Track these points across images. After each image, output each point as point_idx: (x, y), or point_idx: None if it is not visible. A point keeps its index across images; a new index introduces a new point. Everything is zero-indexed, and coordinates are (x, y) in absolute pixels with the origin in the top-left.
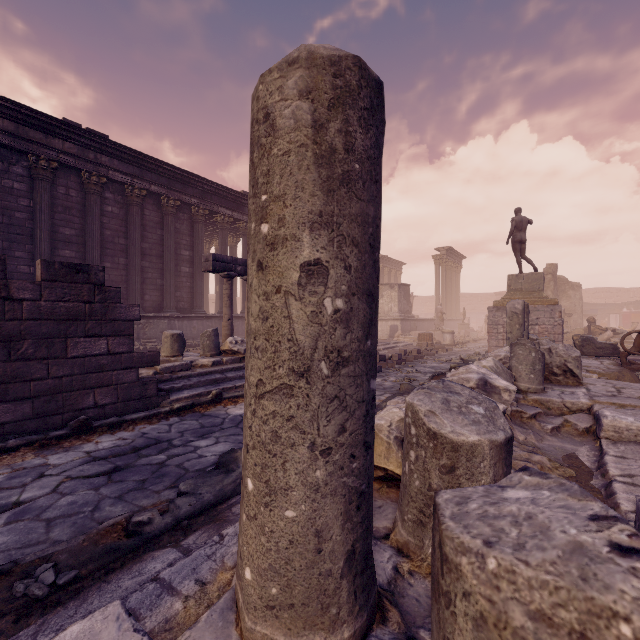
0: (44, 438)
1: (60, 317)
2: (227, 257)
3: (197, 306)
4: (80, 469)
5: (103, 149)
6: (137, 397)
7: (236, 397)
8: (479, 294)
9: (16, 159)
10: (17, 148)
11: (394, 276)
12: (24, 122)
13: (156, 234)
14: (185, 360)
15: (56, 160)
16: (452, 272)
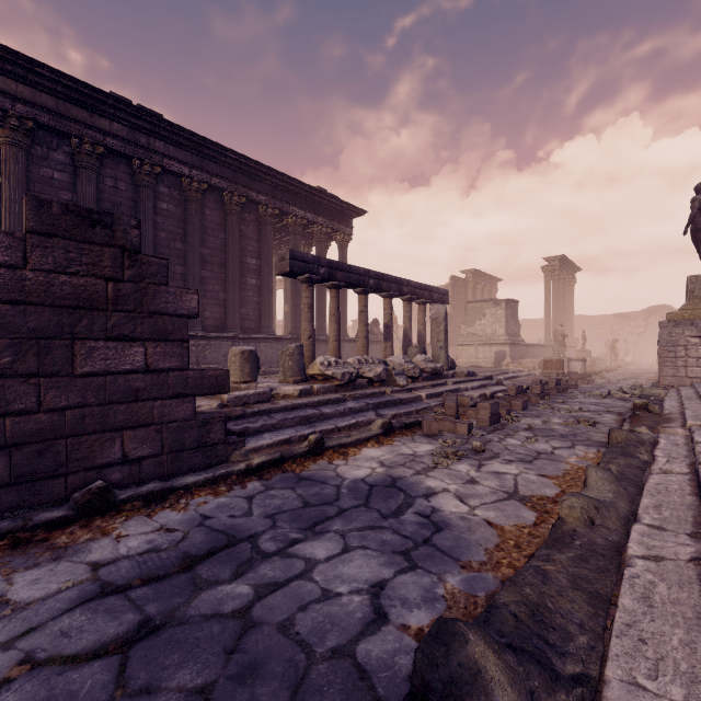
0: (21, 527)
1: (61, 301)
2: (307, 255)
3: (265, 326)
4: (63, 627)
5: (157, 132)
6: (193, 445)
7: (343, 446)
8: (592, 316)
9: (57, 143)
10: (57, 129)
11: (488, 295)
12: (65, 97)
13: (218, 238)
14: (261, 387)
15: (102, 144)
16: (564, 288)
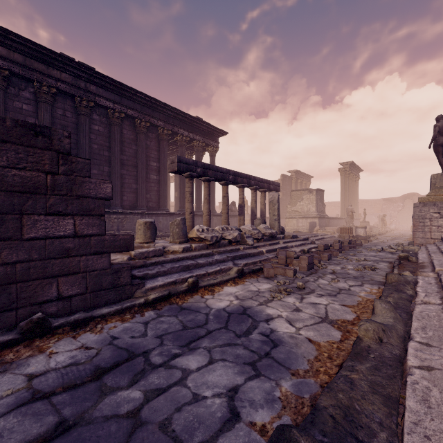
0: None
1: (13, 188)
2: (189, 160)
3: (162, 205)
4: None
5: (91, 79)
6: (109, 286)
7: (211, 285)
8: (369, 200)
9: (24, 86)
10: (25, 76)
11: (304, 186)
12: (30, 55)
13: (131, 149)
14: (157, 246)
15: (55, 86)
16: (352, 182)
